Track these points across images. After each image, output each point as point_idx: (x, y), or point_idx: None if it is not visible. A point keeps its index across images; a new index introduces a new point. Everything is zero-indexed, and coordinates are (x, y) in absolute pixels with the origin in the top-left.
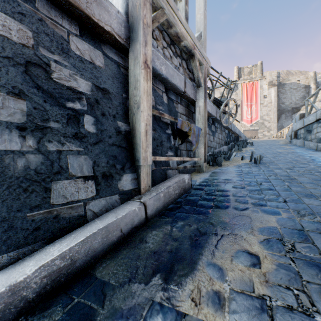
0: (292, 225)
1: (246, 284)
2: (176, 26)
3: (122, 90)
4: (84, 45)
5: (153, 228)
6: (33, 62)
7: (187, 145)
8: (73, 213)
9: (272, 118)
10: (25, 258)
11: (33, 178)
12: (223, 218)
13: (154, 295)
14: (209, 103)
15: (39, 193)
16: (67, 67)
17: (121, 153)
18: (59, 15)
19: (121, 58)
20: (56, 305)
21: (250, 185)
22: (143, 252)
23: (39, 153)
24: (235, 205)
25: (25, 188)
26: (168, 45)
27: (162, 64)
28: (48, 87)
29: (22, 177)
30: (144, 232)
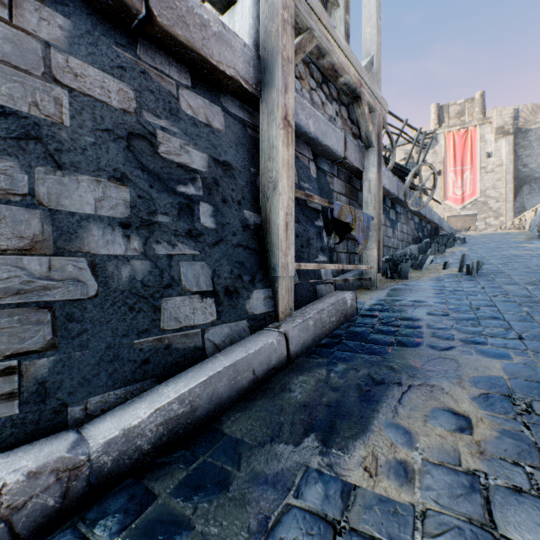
0: (530, 375)
1: (447, 454)
2: (331, 54)
3: (250, 162)
4: (197, 101)
5: (300, 372)
6: (136, 133)
7: (349, 245)
8: (188, 343)
9: (503, 193)
10: (134, 399)
11: (140, 292)
12: (411, 361)
13: (309, 459)
14: (385, 172)
15: (147, 314)
16: (177, 136)
17: (250, 258)
18: (165, 61)
19: (247, 113)
20: (177, 462)
21: (458, 310)
22: (288, 403)
23: (146, 259)
24: (431, 342)
25: (131, 306)
26: (318, 84)
27: (309, 117)
28: (154, 166)
29: (128, 291)
30: (286, 378)
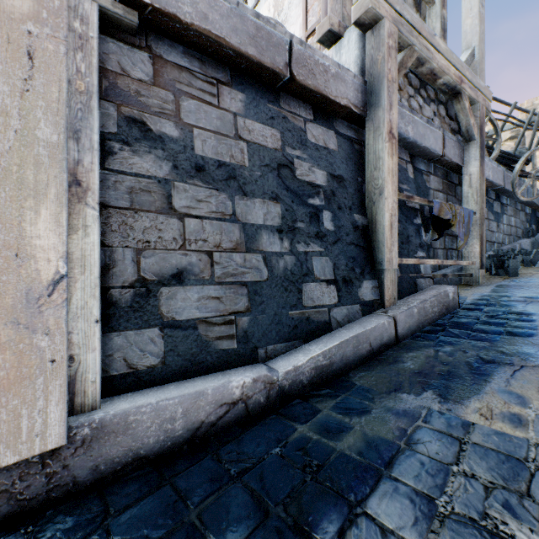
0: None
1: None
2: (431, 61)
3: (357, 173)
4: (317, 130)
5: (408, 350)
6: (282, 164)
7: (446, 241)
8: (320, 318)
9: None
10: (291, 351)
11: (290, 278)
12: (523, 348)
13: (430, 404)
14: (488, 163)
15: (295, 294)
16: (306, 161)
17: (359, 254)
18: (296, 105)
19: (353, 131)
20: (326, 395)
21: None
22: (402, 370)
23: (292, 255)
24: None
25: (285, 287)
26: (415, 91)
27: (407, 124)
28: (293, 186)
29: (283, 277)
30: (396, 353)
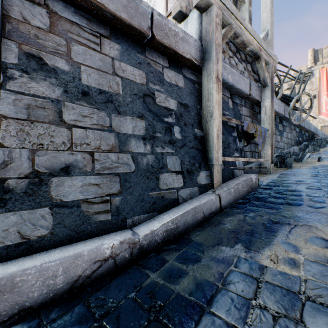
0: None
1: (319, 258)
2: (242, 35)
3: (197, 103)
4: (171, 74)
5: (227, 216)
6: (146, 94)
7: (251, 147)
8: (171, 196)
9: None
10: (150, 220)
11: (151, 170)
12: (296, 213)
13: (239, 254)
14: (276, 101)
15: (154, 181)
16: (163, 93)
17: (198, 154)
18: (157, 56)
19: (195, 76)
20: (172, 249)
21: None
22: (223, 229)
23: (152, 154)
24: (309, 204)
25: (147, 176)
26: (233, 54)
27: (228, 74)
28: (154, 109)
29: (146, 170)
30: (220, 218)
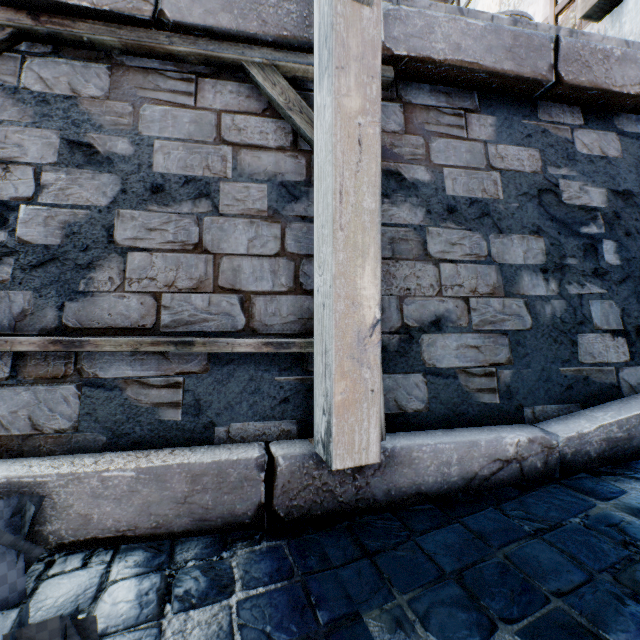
0: None
1: None
2: None
3: None
4: (590, 136)
5: None
6: (543, 189)
7: None
8: (603, 379)
9: None
10: (565, 416)
11: (559, 327)
12: None
13: None
14: None
15: (566, 347)
16: (575, 180)
17: None
18: (558, 111)
19: None
20: (626, 475)
21: None
22: None
23: (561, 298)
24: None
25: (554, 338)
26: None
27: None
28: (559, 214)
29: (550, 326)
30: None
